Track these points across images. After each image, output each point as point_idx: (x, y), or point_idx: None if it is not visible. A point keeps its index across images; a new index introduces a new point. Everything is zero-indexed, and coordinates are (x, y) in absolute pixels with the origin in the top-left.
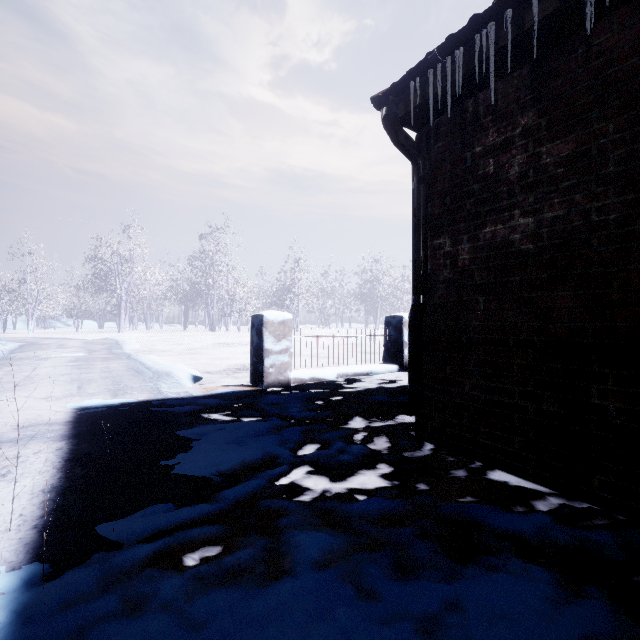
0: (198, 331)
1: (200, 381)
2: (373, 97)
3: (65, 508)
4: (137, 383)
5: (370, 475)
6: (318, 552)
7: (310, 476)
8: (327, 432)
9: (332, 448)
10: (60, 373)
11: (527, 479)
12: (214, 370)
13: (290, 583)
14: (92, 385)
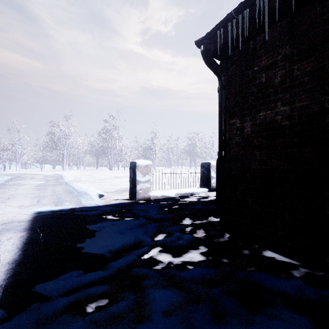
0: (103, 170)
1: (103, 197)
2: (196, 41)
3: (19, 274)
4: (69, 198)
5: (195, 253)
6: (166, 304)
7: (161, 253)
8: (170, 226)
9: (173, 236)
10: (29, 193)
11: (285, 256)
12: (110, 191)
13: (148, 327)
14: (45, 199)
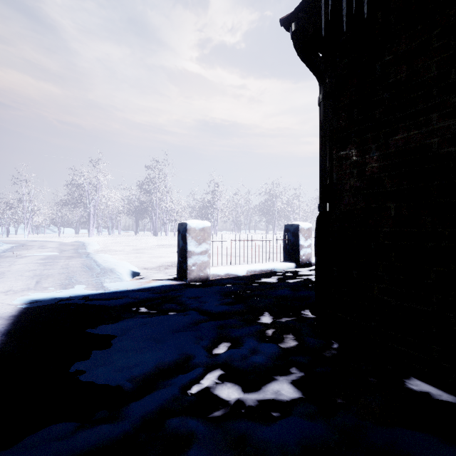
0: (145, 236)
1: (137, 276)
2: (282, 19)
3: None
4: (85, 278)
5: (283, 382)
6: None
7: (223, 382)
8: (239, 328)
9: (244, 347)
10: (28, 269)
11: (448, 391)
12: (151, 266)
13: None
14: (48, 280)
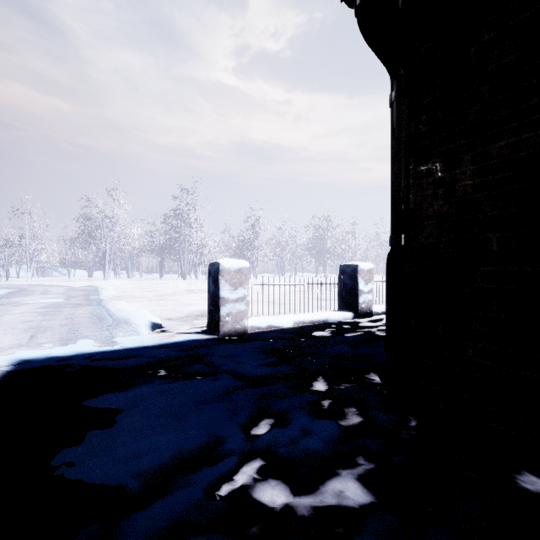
0: (172, 279)
1: (158, 328)
2: None
3: None
4: (93, 331)
5: (347, 478)
6: None
7: (264, 479)
8: (286, 398)
9: (293, 427)
10: (22, 320)
11: None
12: (176, 316)
13: None
14: (46, 334)
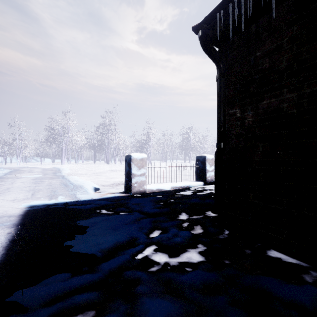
0: (101, 164)
1: (98, 190)
2: (193, 27)
3: None
4: (64, 192)
5: (193, 252)
6: None
7: (156, 252)
8: (166, 222)
9: (169, 233)
10: (25, 186)
11: (292, 257)
12: (106, 184)
13: None
14: (40, 193)
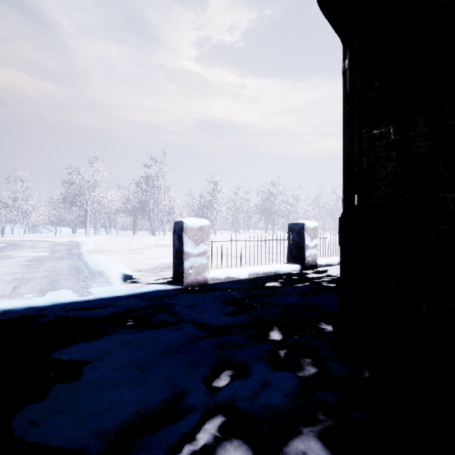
0: (143, 235)
1: (129, 279)
2: None
3: None
4: (70, 282)
5: (309, 436)
6: None
7: (226, 438)
8: (244, 348)
9: (252, 379)
10: (9, 272)
11: None
12: (145, 268)
13: None
14: (28, 285)
